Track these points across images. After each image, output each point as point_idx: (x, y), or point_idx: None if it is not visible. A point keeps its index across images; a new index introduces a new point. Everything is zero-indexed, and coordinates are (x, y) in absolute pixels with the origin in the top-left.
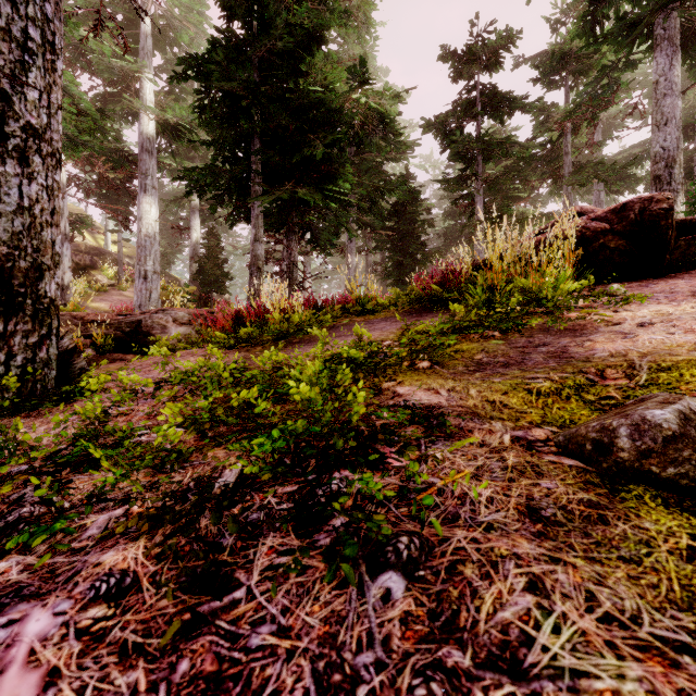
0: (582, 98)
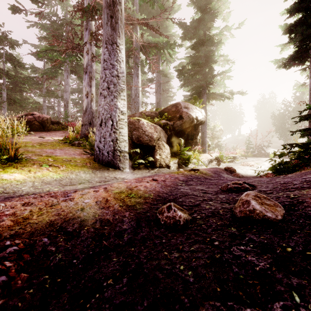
0: (47, 71)
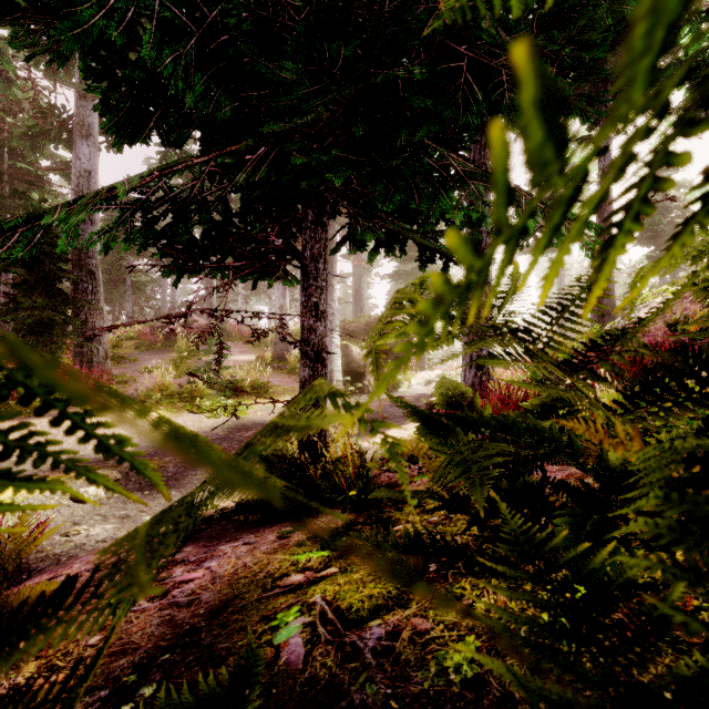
0: None
